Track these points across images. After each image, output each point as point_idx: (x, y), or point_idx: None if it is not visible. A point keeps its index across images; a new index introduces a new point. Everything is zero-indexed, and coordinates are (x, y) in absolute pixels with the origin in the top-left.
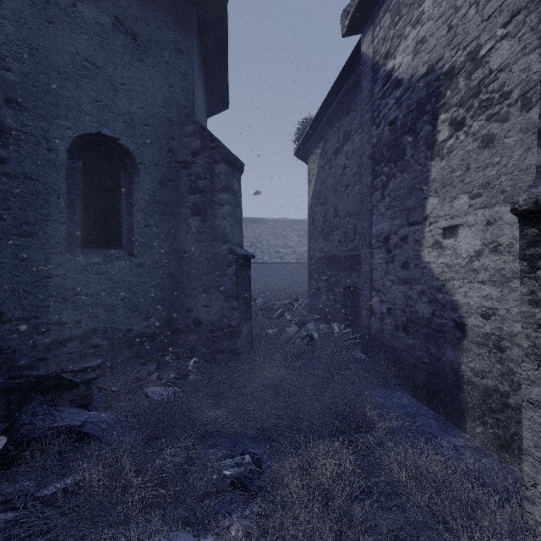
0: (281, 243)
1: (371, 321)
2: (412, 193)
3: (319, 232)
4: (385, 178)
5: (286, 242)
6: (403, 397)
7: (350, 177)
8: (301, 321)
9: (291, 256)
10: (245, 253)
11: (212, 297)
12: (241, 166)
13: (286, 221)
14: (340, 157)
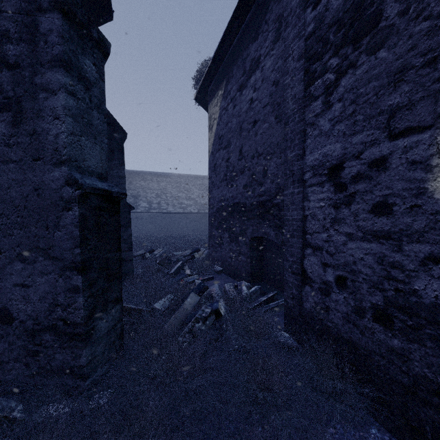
0: (184, 196)
1: (303, 291)
2: (403, 79)
3: (221, 178)
4: (331, 76)
5: (189, 194)
6: None
7: (259, 110)
8: (202, 286)
9: (193, 207)
10: (105, 186)
11: (34, 268)
12: (102, 43)
13: (189, 176)
14: (246, 91)
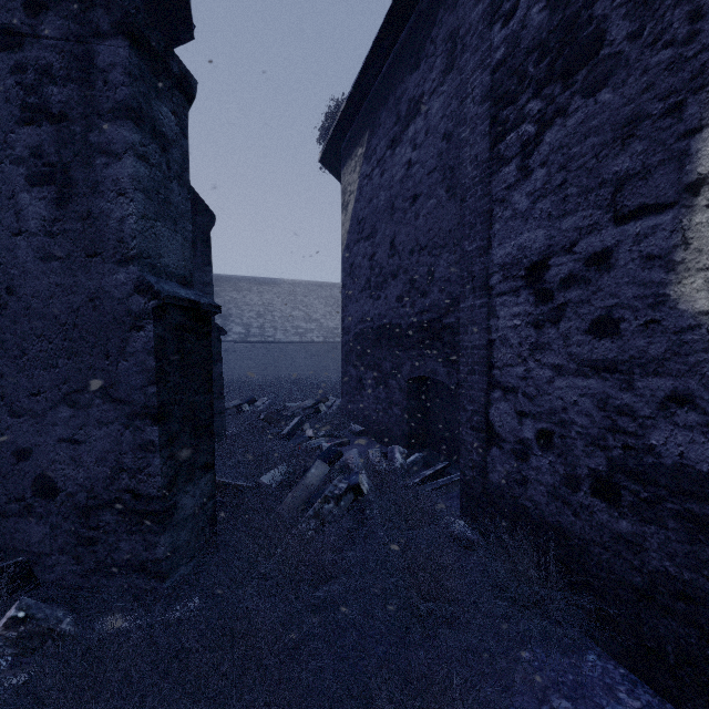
0: (302, 315)
1: (489, 456)
2: (635, 134)
3: (361, 285)
4: (531, 128)
5: (309, 313)
6: (615, 682)
7: (421, 179)
8: (334, 450)
9: (315, 333)
10: (190, 295)
11: (88, 415)
12: (185, 81)
13: (309, 283)
14: (401, 149)
